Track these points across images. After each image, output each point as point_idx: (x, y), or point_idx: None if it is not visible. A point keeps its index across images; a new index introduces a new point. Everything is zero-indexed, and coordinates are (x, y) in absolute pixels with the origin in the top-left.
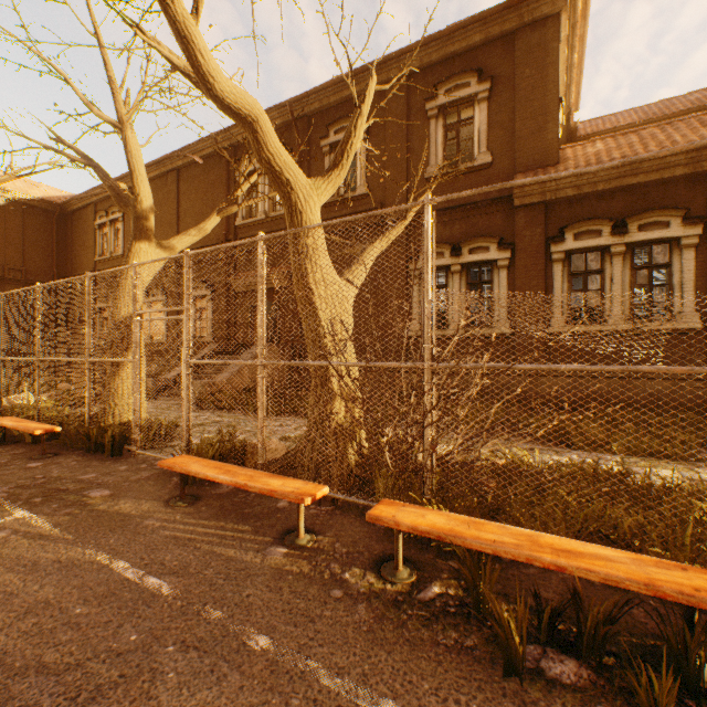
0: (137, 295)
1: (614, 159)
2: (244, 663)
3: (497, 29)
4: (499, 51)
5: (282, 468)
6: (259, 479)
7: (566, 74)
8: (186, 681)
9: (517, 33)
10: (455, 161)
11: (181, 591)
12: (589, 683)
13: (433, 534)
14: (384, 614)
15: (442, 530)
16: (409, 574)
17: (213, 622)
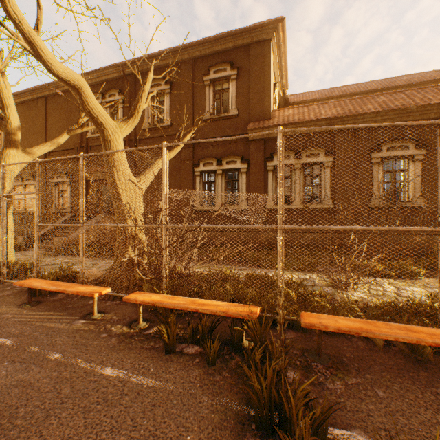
0: (5, 184)
1: (295, 120)
2: (44, 364)
3: (240, 42)
4: (242, 54)
5: (93, 283)
6: (73, 287)
7: (279, 70)
8: (11, 373)
9: (251, 46)
10: (226, 109)
11: (18, 342)
12: (199, 352)
13: (151, 303)
14: (124, 340)
15: (155, 301)
16: (144, 325)
17: (33, 352)
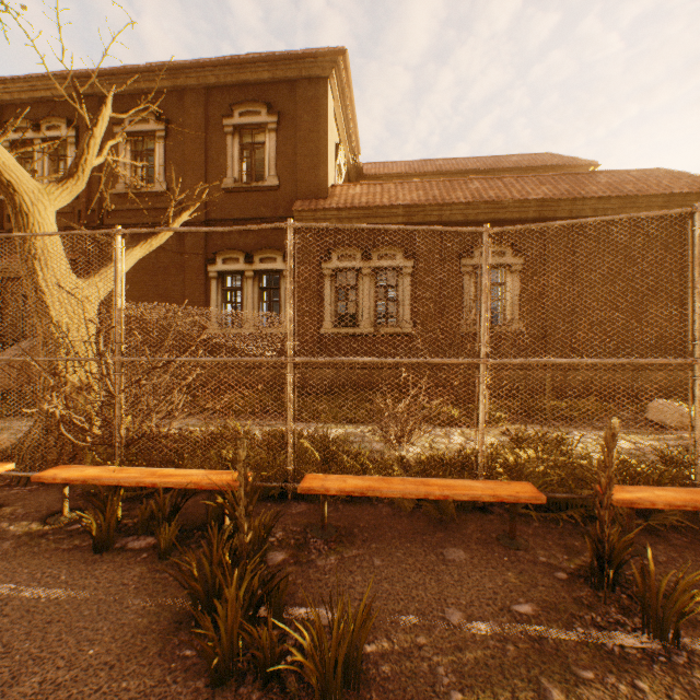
0: None
1: (361, 203)
2: None
3: (282, 73)
4: (286, 92)
5: None
6: None
7: (345, 125)
8: None
9: (299, 82)
10: None
11: None
12: (152, 545)
13: (80, 480)
14: (27, 543)
15: (88, 477)
16: (73, 517)
17: None
